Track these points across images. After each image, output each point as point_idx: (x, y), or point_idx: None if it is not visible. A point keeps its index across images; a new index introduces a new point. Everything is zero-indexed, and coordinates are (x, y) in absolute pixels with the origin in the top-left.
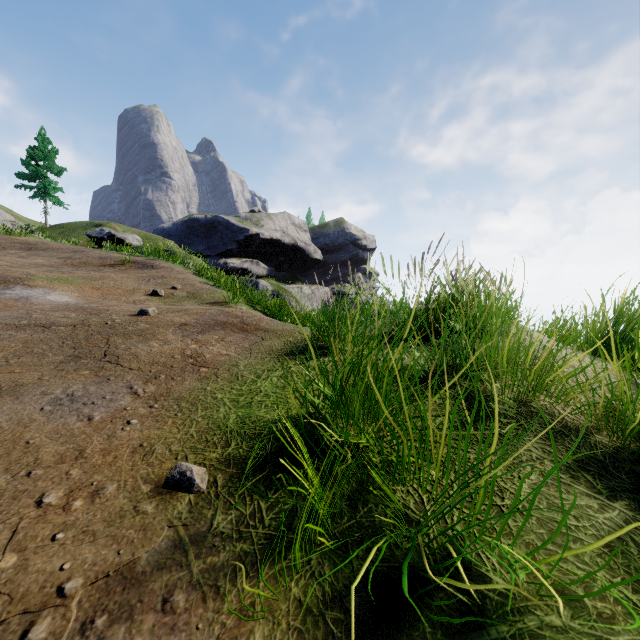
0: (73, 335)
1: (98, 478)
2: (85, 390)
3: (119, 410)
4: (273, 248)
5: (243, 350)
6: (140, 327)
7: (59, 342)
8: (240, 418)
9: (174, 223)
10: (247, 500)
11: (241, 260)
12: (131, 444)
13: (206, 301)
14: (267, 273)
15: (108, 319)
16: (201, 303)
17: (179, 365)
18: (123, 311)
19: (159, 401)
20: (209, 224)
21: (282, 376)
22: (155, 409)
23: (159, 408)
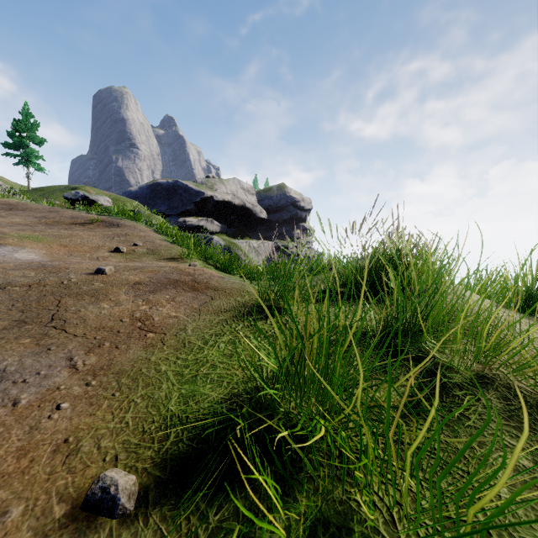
0: (25, 296)
1: (3, 495)
2: (20, 363)
3: (51, 390)
4: (225, 208)
5: (192, 311)
6: (94, 286)
7: (9, 304)
8: (183, 397)
9: (140, 187)
10: (182, 526)
11: (198, 219)
12: (55, 439)
13: (164, 257)
14: (220, 230)
15: (65, 278)
16: (159, 259)
17: (126, 330)
18: (82, 269)
19: (98, 376)
20: (170, 188)
21: (230, 341)
22: (91, 387)
23: (96, 386)
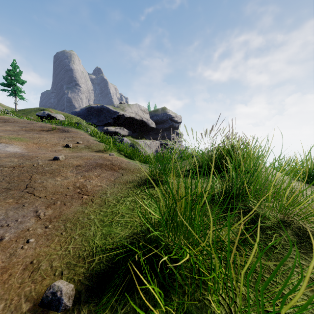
0: (11, 173)
1: None
2: (6, 214)
3: (24, 231)
4: (131, 121)
5: (110, 182)
6: (52, 167)
7: (1, 178)
8: (103, 235)
9: (81, 109)
10: None
11: (115, 127)
12: (24, 261)
13: (94, 150)
14: (128, 134)
15: (35, 163)
16: (92, 151)
17: (70, 194)
18: (45, 157)
19: (52, 222)
20: (99, 109)
21: (132, 201)
22: (48, 229)
23: (51, 228)
